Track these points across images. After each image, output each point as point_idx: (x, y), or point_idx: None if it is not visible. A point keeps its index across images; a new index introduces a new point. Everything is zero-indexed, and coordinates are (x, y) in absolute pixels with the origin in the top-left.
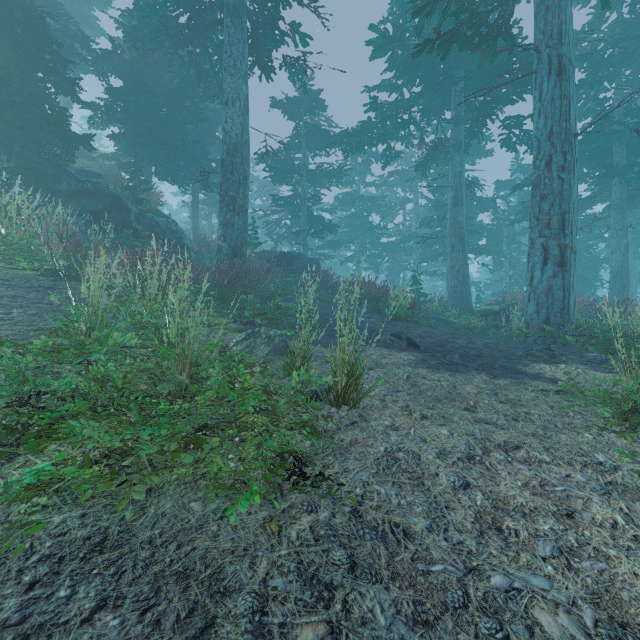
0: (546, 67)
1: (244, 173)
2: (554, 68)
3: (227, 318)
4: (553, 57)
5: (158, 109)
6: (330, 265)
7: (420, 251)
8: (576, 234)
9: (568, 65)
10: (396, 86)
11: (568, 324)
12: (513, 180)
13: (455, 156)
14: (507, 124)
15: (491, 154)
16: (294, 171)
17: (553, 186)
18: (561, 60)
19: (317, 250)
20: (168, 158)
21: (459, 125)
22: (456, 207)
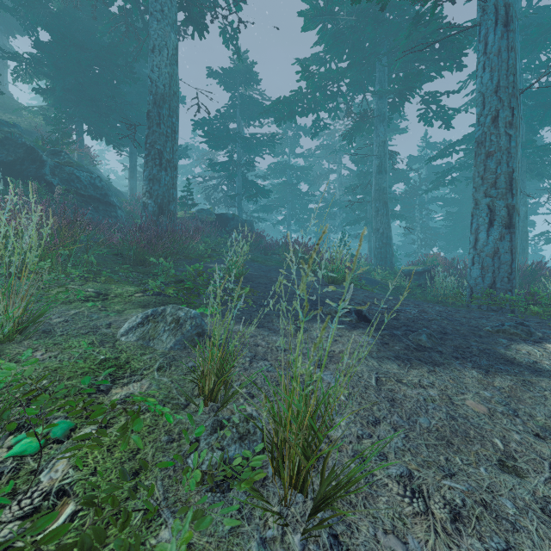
0: (492, 17)
1: (172, 126)
2: (501, 18)
3: (137, 286)
4: (500, 7)
5: (89, 66)
6: (263, 228)
7: (343, 216)
8: (519, 195)
9: (514, 17)
10: (325, 61)
11: (515, 289)
12: (422, 155)
13: (379, 127)
14: (425, 100)
15: (406, 131)
16: (229, 138)
17: (500, 143)
18: (508, 10)
19: (251, 214)
20: (100, 116)
21: (383, 98)
22: (380, 174)
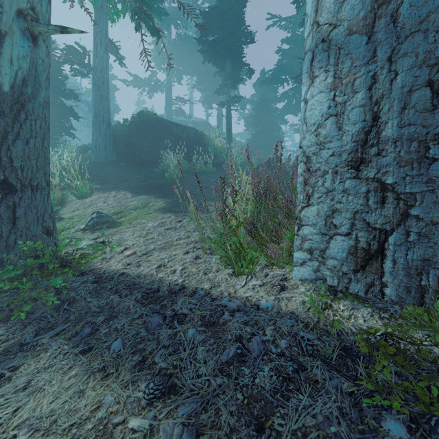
0: None
1: None
2: None
3: None
4: None
5: None
6: None
7: None
8: None
9: None
10: None
11: None
12: None
13: None
14: None
15: None
16: None
17: None
18: None
19: None
20: None
21: None
22: None
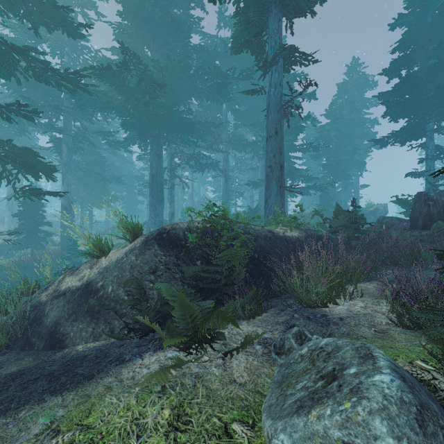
0: None
1: None
2: None
3: None
4: None
5: None
6: None
7: None
8: None
9: None
10: None
11: None
12: None
13: None
14: None
15: None
16: None
17: None
18: None
19: None
20: None
21: None
22: None
